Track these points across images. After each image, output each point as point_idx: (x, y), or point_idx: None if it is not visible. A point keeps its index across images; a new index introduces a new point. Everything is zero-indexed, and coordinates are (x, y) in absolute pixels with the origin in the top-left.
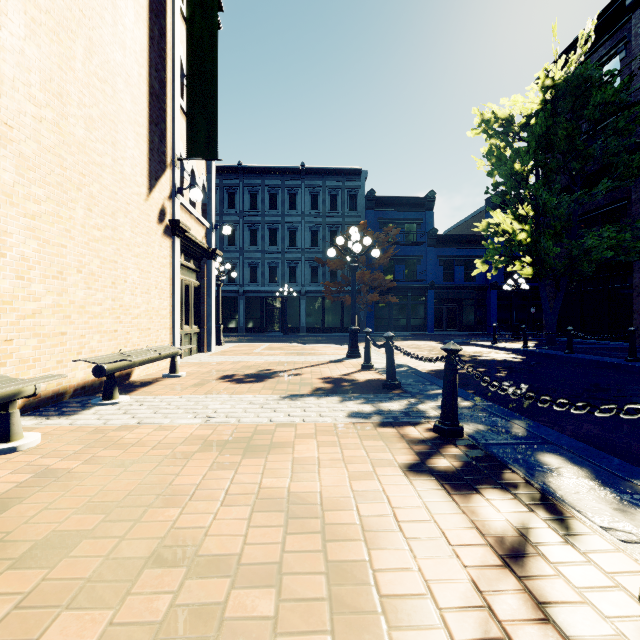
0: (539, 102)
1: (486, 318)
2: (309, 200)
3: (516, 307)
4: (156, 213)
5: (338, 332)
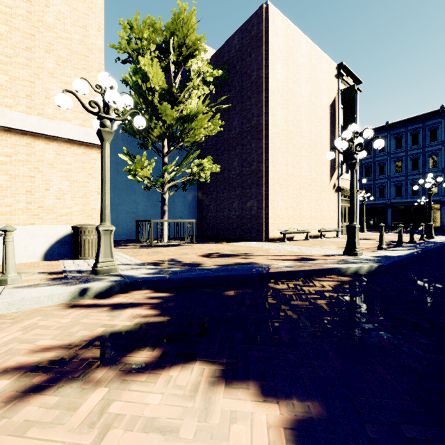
0: None
1: None
2: None
3: None
4: (332, 186)
5: None
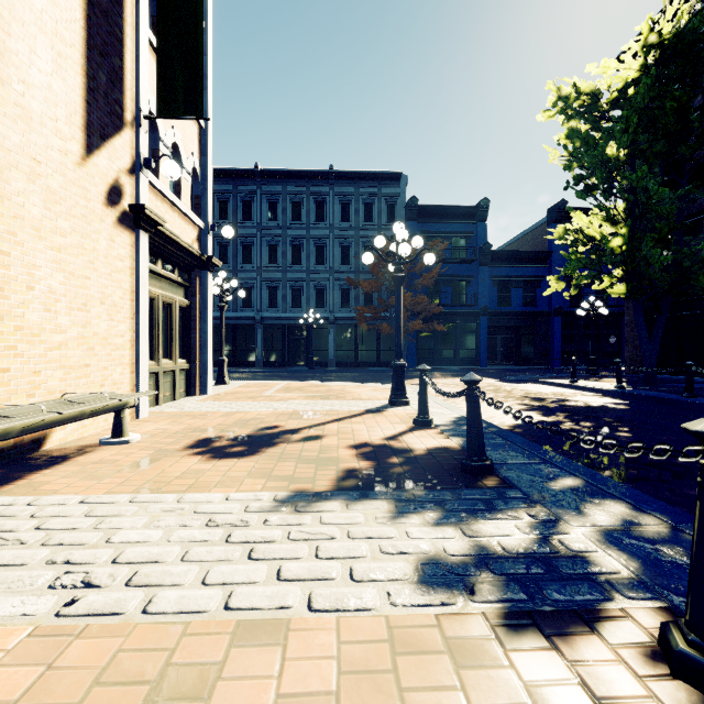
0: (638, 68)
1: (549, 350)
2: (339, 210)
3: (592, 336)
4: (102, 189)
5: (373, 366)
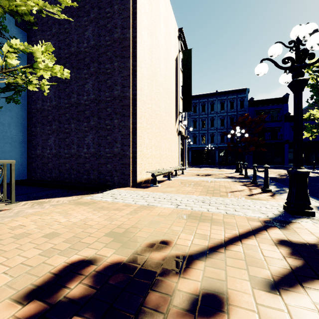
0: None
1: None
2: (220, 106)
3: None
4: (176, 130)
5: (234, 165)
